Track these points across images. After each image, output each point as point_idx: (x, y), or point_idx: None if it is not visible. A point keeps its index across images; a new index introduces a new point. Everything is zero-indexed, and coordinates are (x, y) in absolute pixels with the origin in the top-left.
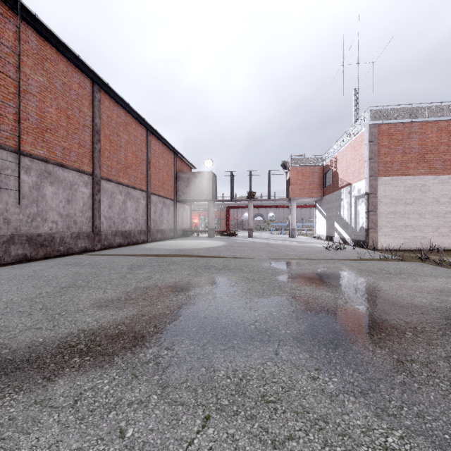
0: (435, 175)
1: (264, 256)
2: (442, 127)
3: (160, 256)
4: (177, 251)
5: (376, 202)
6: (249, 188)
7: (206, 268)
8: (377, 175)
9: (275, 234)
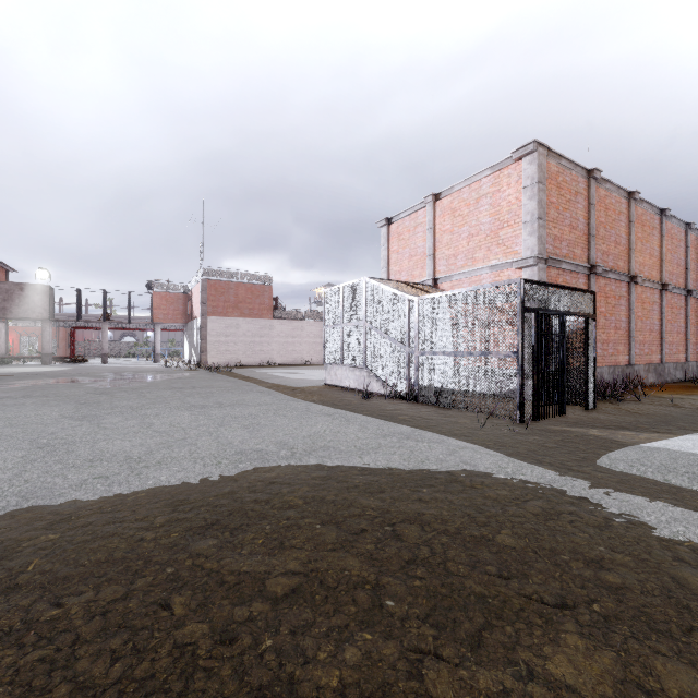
0: (245, 318)
1: (107, 372)
2: (249, 288)
3: (6, 376)
4: (19, 373)
5: (207, 334)
6: (104, 309)
7: (59, 376)
8: (207, 315)
9: (145, 360)
